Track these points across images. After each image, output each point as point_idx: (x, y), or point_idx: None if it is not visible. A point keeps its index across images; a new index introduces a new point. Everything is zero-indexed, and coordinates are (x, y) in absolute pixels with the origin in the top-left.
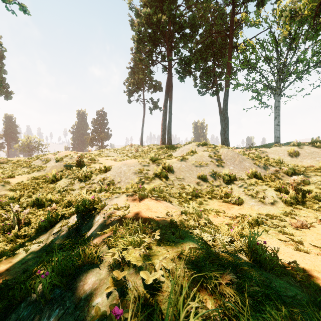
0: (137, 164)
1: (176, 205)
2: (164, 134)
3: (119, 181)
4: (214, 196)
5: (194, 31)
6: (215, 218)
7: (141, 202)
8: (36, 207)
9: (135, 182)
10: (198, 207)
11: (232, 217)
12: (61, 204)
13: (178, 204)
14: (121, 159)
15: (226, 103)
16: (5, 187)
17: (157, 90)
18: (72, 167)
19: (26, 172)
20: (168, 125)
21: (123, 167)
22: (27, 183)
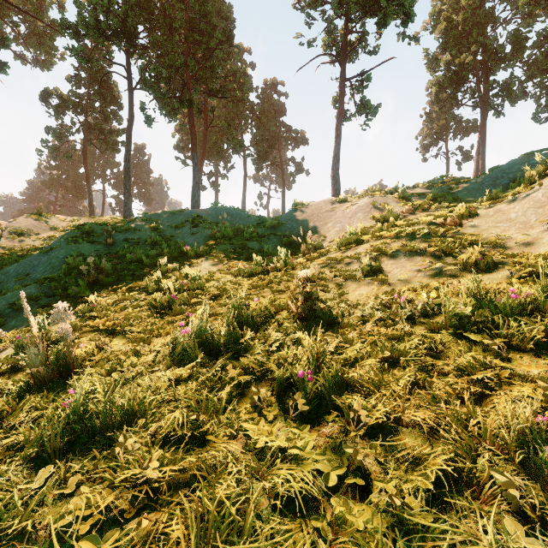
0: None
1: None
2: None
3: None
4: None
5: (519, 47)
6: None
7: None
8: None
9: None
10: None
11: None
12: None
13: None
14: None
15: None
16: None
17: (470, 132)
18: None
19: None
20: None
21: None
22: None
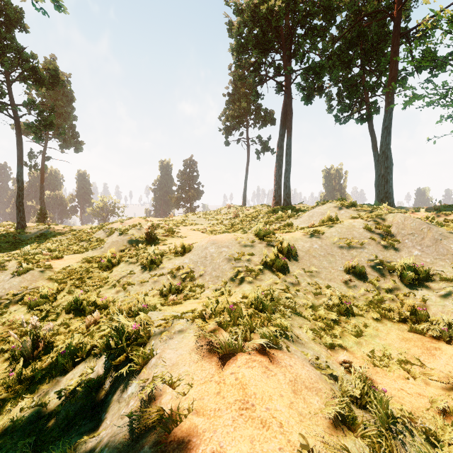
0: (233, 242)
1: (310, 343)
2: (279, 189)
3: (202, 273)
4: (386, 314)
5: (330, 19)
6: (405, 384)
7: (228, 368)
8: (74, 313)
9: (229, 277)
10: (356, 342)
11: (448, 384)
12: (109, 311)
13: (312, 336)
14: (212, 230)
15: (388, 133)
16: (44, 274)
17: (267, 123)
18: (139, 244)
19: (83, 248)
20: (285, 174)
21: (210, 248)
22: (74, 268)
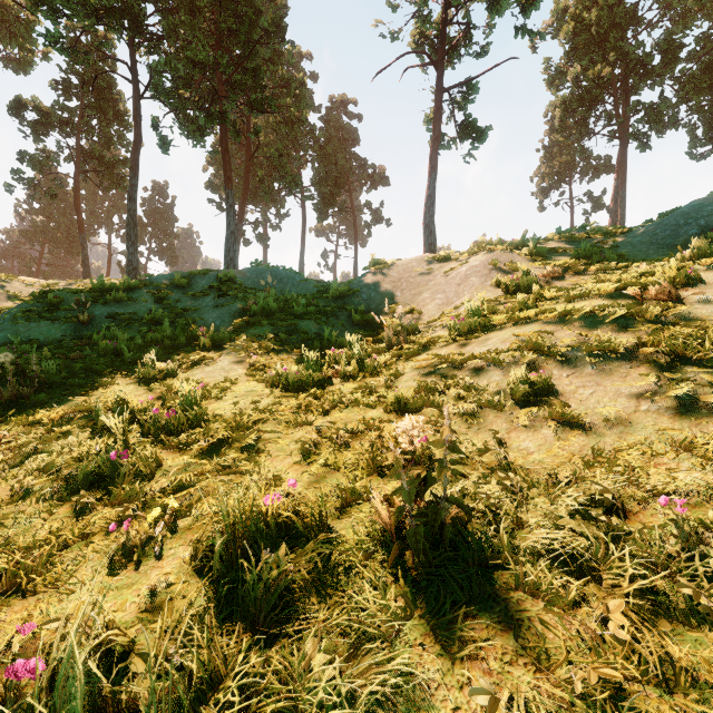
0: None
1: None
2: None
3: None
4: None
5: (671, 57)
6: None
7: None
8: None
9: None
10: None
11: None
12: None
13: None
14: None
15: None
16: None
17: (601, 173)
18: None
19: None
20: None
21: None
22: None
